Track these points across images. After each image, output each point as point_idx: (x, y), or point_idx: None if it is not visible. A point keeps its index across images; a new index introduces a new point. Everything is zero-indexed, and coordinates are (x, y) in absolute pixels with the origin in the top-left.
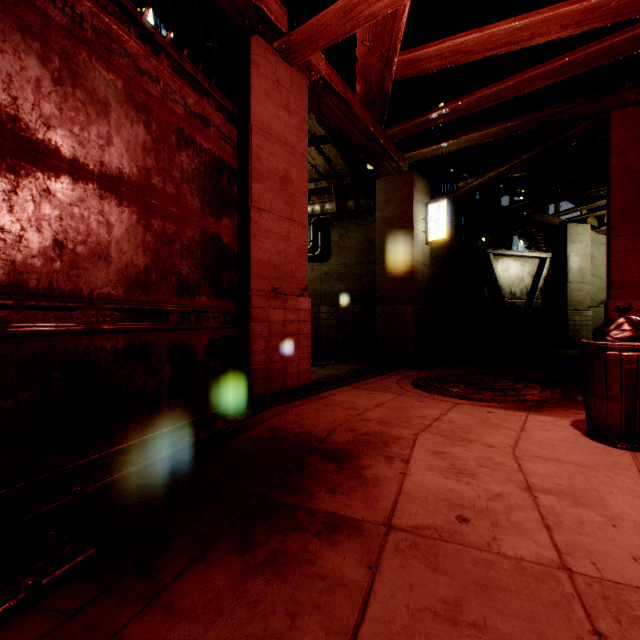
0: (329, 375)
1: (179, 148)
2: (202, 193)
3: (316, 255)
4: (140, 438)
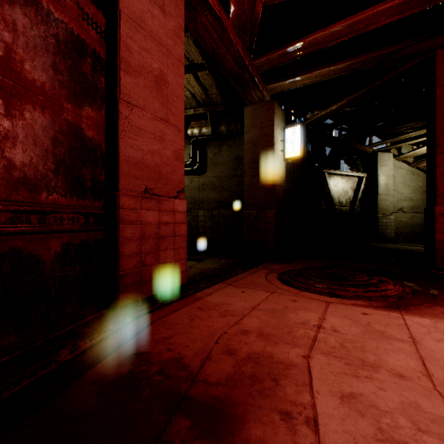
0: (205, 269)
1: None
2: (52, 70)
3: (195, 169)
4: None
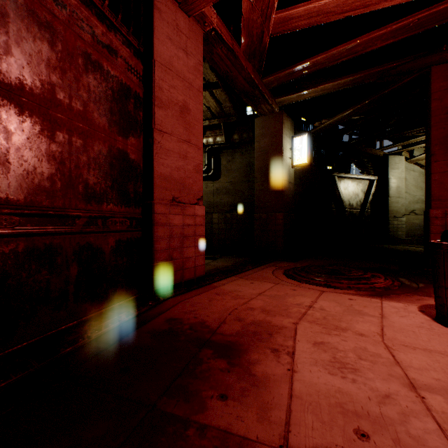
0: (219, 266)
1: (86, 70)
2: (109, 113)
3: (210, 175)
4: (43, 335)
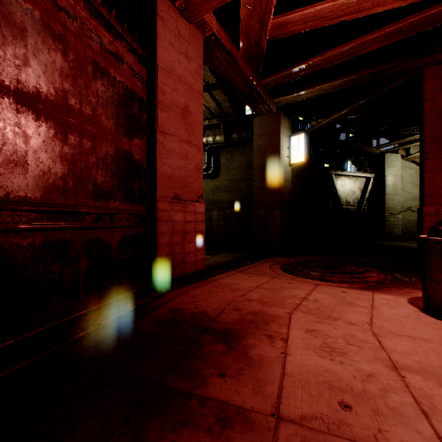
0: (219, 261)
1: (95, 77)
2: (116, 117)
3: (209, 173)
4: (57, 322)
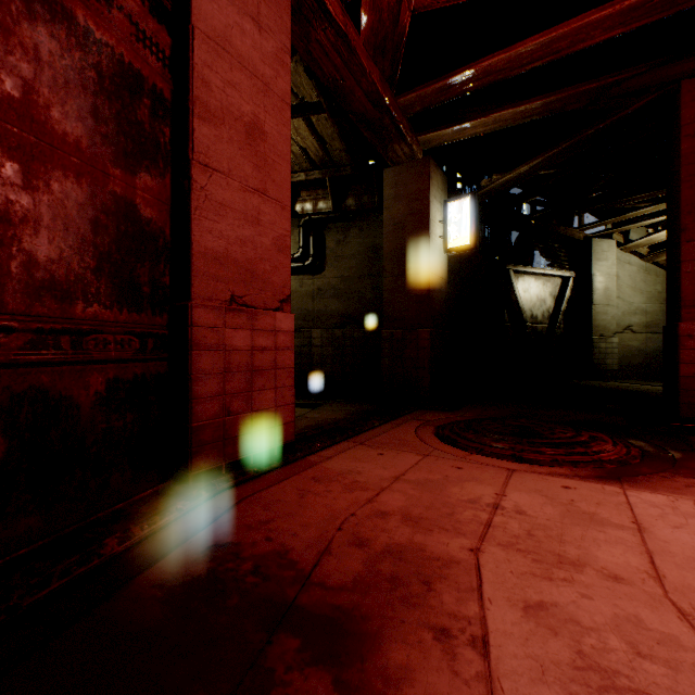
0: (323, 420)
1: (30, 14)
2: (91, 118)
3: (307, 265)
4: None
